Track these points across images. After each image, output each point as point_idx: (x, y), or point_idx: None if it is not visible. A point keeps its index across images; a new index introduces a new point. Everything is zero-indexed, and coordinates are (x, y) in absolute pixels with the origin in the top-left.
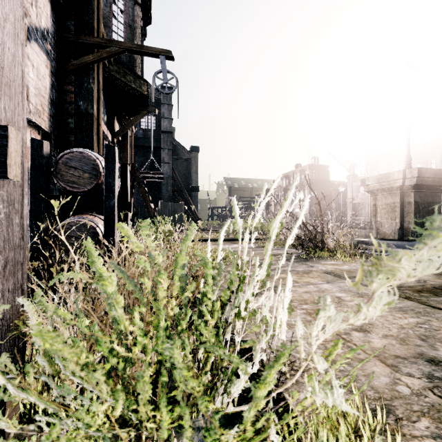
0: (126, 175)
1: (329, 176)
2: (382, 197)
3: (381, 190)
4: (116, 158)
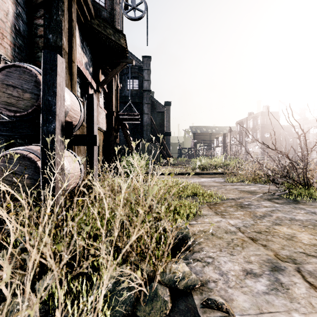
0: (91, 106)
1: (279, 121)
2: None
3: None
4: (58, 69)
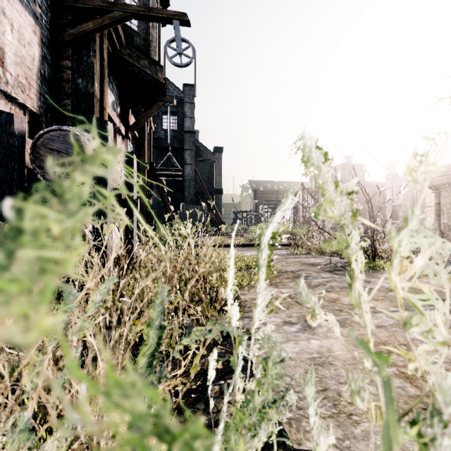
0: (131, 166)
1: (364, 176)
2: (450, 194)
3: (449, 184)
4: (109, 136)
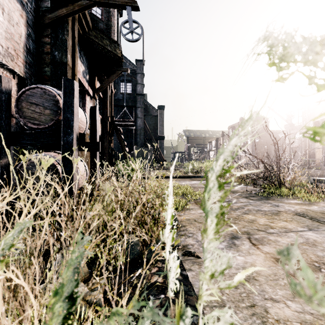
0: (94, 117)
1: (268, 126)
2: None
3: None
4: (75, 92)
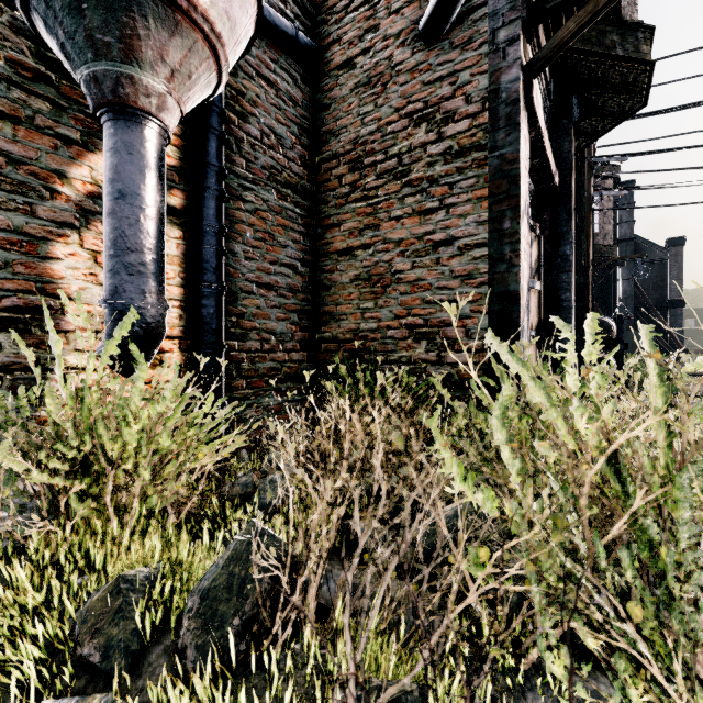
0: None
1: None
2: None
3: None
4: None
